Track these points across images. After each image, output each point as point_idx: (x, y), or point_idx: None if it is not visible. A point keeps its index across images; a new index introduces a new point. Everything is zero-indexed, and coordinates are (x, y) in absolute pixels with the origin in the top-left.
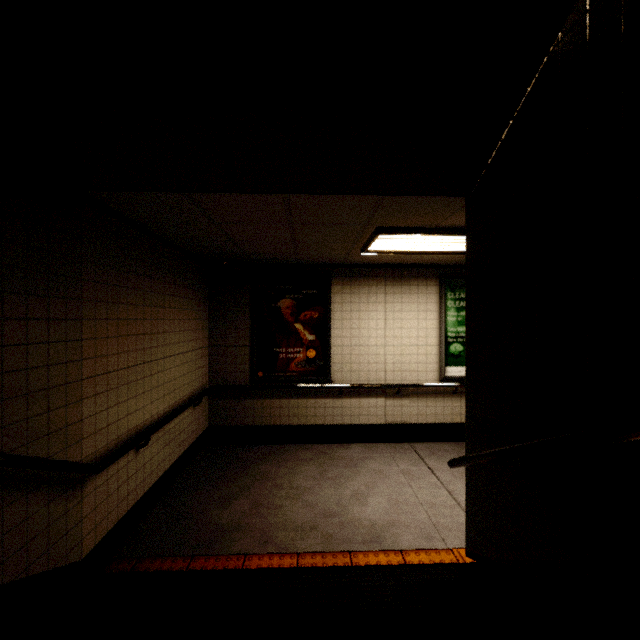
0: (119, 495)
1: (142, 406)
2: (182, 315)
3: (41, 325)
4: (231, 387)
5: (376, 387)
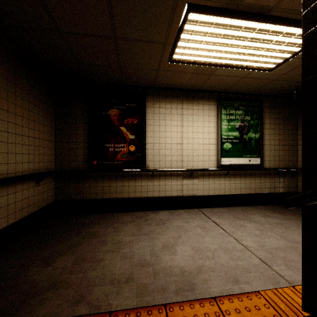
0: None
1: None
2: (20, 103)
3: None
4: (72, 171)
5: (177, 171)
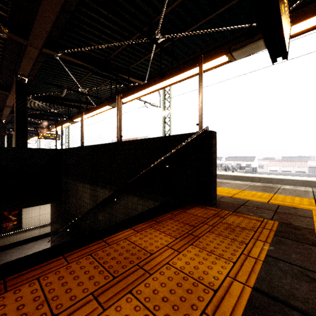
0: None
1: None
2: None
3: None
4: None
5: (37, 227)
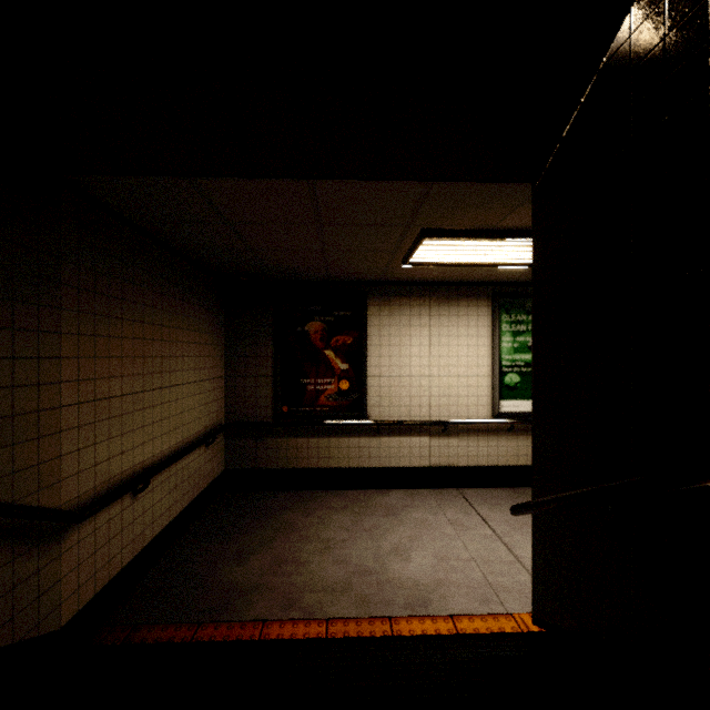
0: (111, 549)
1: (141, 443)
2: (192, 338)
3: (3, 335)
4: (251, 424)
5: (419, 424)
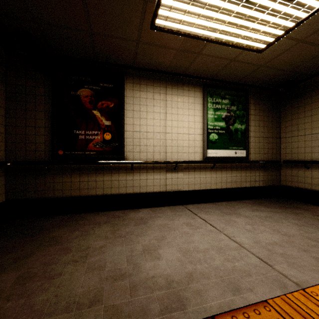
0: None
1: None
2: None
3: None
4: (29, 162)
5: (160, 163)
